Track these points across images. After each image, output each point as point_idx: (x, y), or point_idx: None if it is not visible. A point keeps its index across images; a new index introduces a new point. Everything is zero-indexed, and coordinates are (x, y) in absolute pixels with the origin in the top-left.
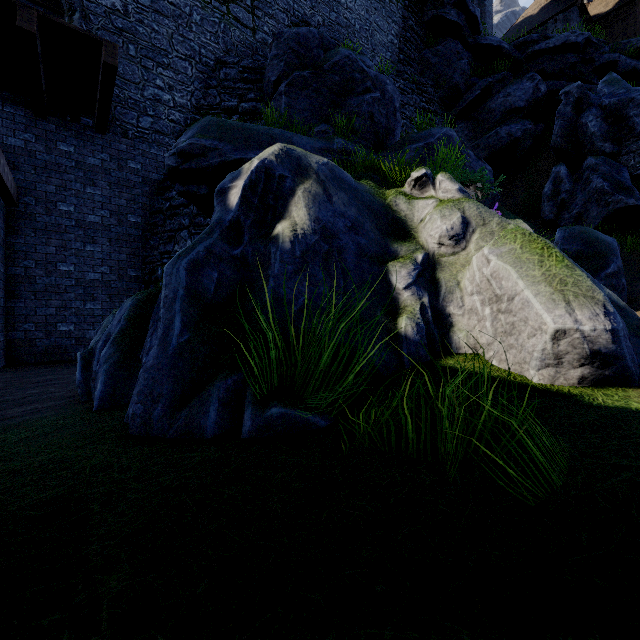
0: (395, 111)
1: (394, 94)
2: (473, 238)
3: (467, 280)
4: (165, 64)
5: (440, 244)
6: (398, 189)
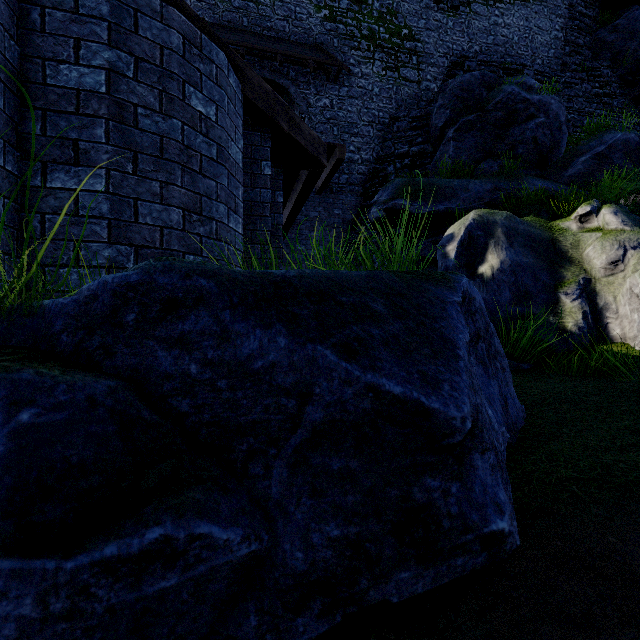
0: (560, 125)
1: (559, 111)
2: (631, 262)
3: (621, 295)
4: (355, 133)
5: (601, 268)
6: (564, 223)
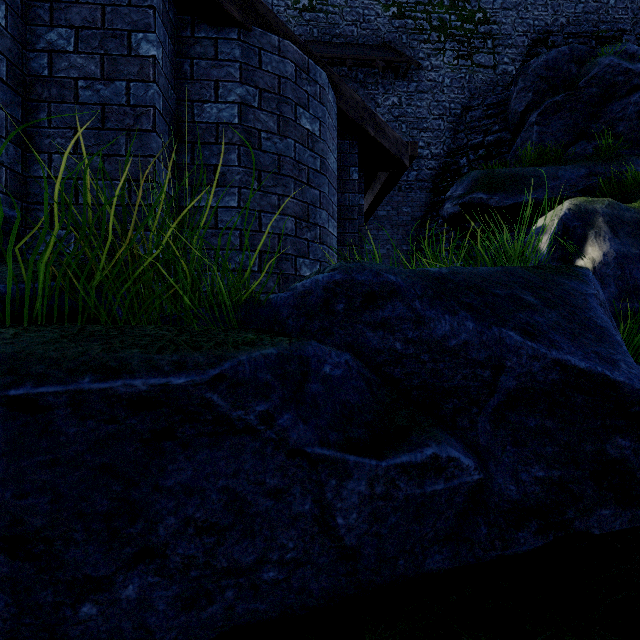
0: None
1: None
2: None
3: None
4: (425, 128)
5: None
6: None
